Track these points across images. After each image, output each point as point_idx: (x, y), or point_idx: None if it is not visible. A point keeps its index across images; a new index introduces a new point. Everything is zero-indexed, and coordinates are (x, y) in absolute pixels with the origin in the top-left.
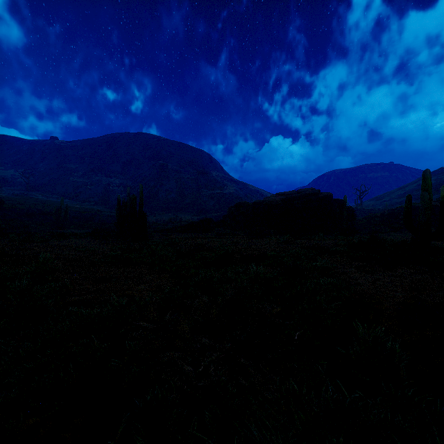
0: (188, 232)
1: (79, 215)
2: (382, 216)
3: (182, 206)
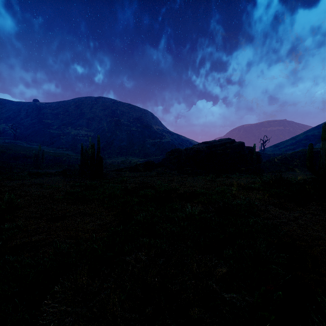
0: (135, 171)
1: (53, 158)
2: (281, 159)
3: (132, 151)
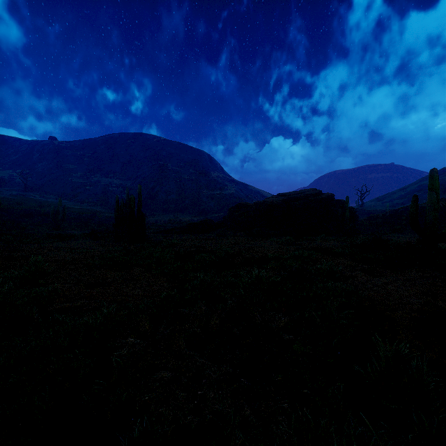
0: (188, 233)
1: (77, 216)
2: (384, 216)
3: (182, 207)
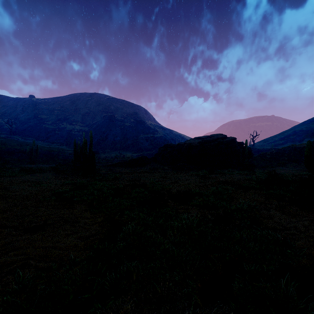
0: (128, 166)
1: (48, 153)
2: (271, 154)
3: (125, 146)
